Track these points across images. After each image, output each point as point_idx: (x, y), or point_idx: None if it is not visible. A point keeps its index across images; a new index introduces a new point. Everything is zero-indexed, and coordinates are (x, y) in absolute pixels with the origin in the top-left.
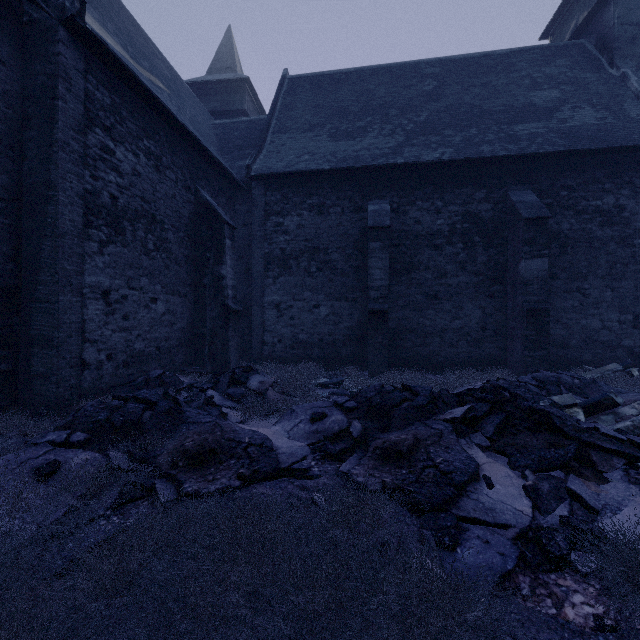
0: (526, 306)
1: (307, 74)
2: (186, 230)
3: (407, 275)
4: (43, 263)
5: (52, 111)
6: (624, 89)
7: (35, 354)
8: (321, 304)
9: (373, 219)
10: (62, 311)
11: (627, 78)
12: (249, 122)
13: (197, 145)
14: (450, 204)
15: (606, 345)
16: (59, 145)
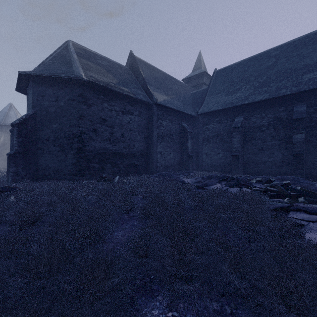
0: (292, 153)
1: (223, 68)
2: (178, 135)
3: (250, 142)
4: (151, 148)
5: (152, 120)
6: None
7: (150, 164)
8: (220, 153)
9: (235, 124)
10: (154, 156)
11: None
12: (203, 90)
13: (181, 112)
14: (268, 114)
15: None
16: (153, 126)
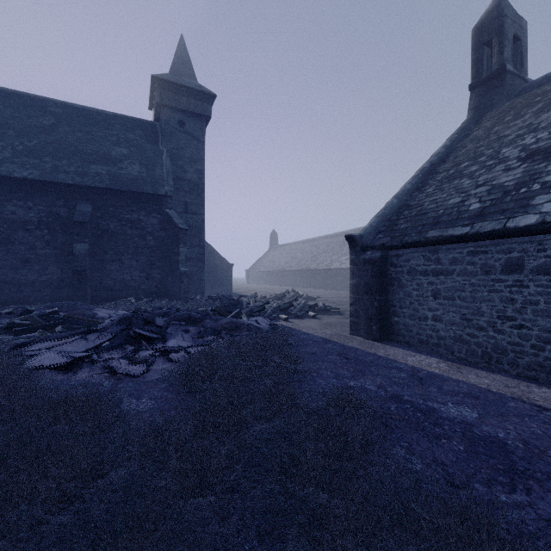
0: (73, 268)
1: None
2: None
3: (5, 247)
4: None
5: None
6: (161, 159)
7: None
8: None
9: None
10: None
11: (163, 154)
12: None
13: None
14: (39, 205)
15: (133, 288)
16: None
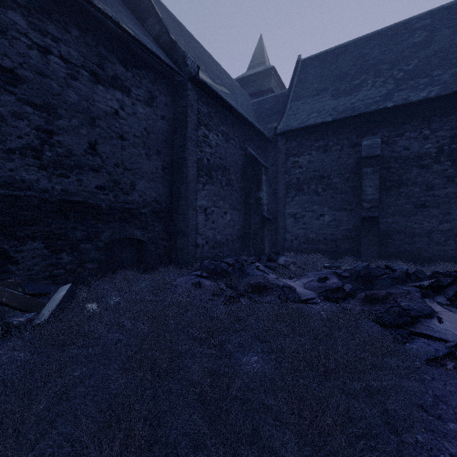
0: None
1: (315, 54)
2: (240, 172)
3: (396, 190)
4: (182, 196)
5: (185, 123)
6: None
7: (178, 239)
8: (325, 214)
9: (366, 151)
10: (189, 219)
11: None
12: (274, 97)
13: (246, 122)
14: (437, 131)
15: None
16: (188, 139)
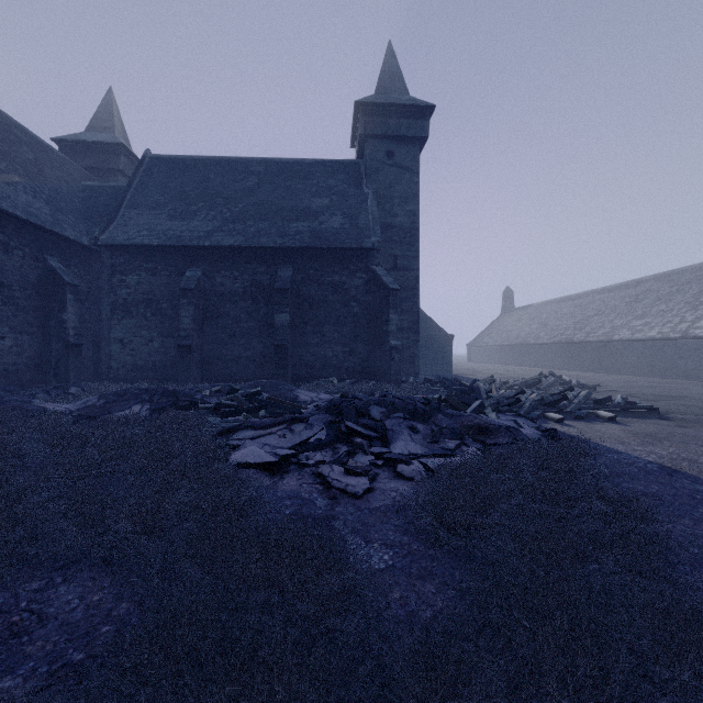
0: (275, 343)
1: (166, 156)
2: (34, 288)
3: (215, 320)
4: None
5: None
6: (365, 204)
7: None
8: (155, 340)
9: (185, 283)
10: None
11: (368, 197)
12: (116, 188)
13: (43, 229)
14: (243, 274)
15: (335, 366)
16: None
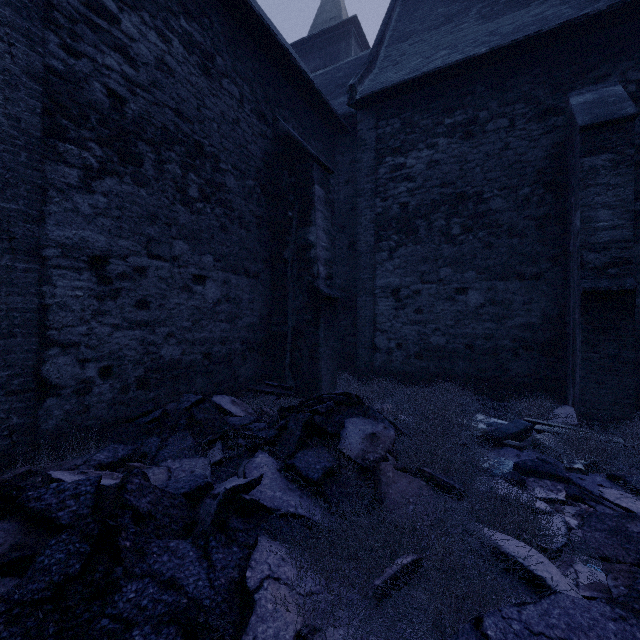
0: None
1: None
2: (258, 178)
3: None
4: None
5: None
6: None
7: None
8: (470, 287)
9: (589, 113)
10: None
11: None
12: (355, 59)
13: (273, 46)
14: None
15: None
16: None
